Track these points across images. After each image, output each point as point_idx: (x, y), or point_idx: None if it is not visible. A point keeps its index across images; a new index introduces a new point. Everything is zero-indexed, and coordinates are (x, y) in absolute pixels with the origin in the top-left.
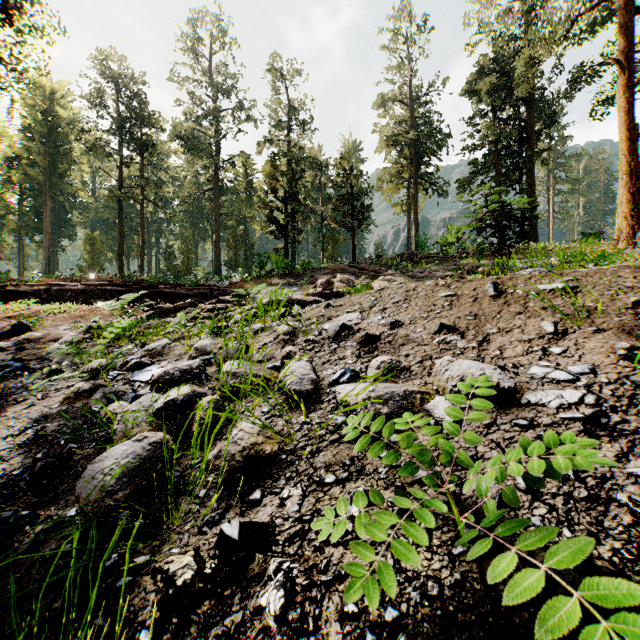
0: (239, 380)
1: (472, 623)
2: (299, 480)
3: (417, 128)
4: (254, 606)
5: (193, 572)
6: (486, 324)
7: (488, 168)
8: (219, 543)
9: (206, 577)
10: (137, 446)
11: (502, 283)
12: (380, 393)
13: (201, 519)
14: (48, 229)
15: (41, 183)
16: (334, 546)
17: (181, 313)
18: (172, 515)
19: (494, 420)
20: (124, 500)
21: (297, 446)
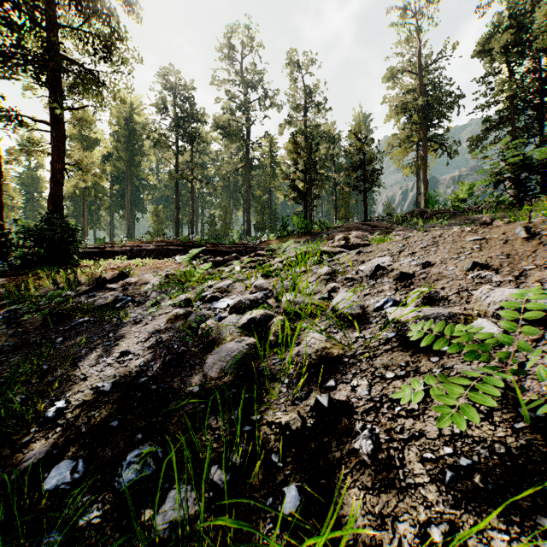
0: (297, 307)
1: (541, 472)
2: (364, 375)
3: (426, 94)
4: (349, 449)
5: (300, 423)
6: (520, 262)
7: (503, 124)
8: (315, 407)
9: (309, 428)
10: (239, 345)
11: (533, 226)
12: (427, 313)
13: (292, 396)
14: (128, 206)
15: (124, 172)
16: (404, 418)
17: (236, 262)
18: (268, 393)
19: (541, 336)
20: (230, 383)
21: (356, 353)
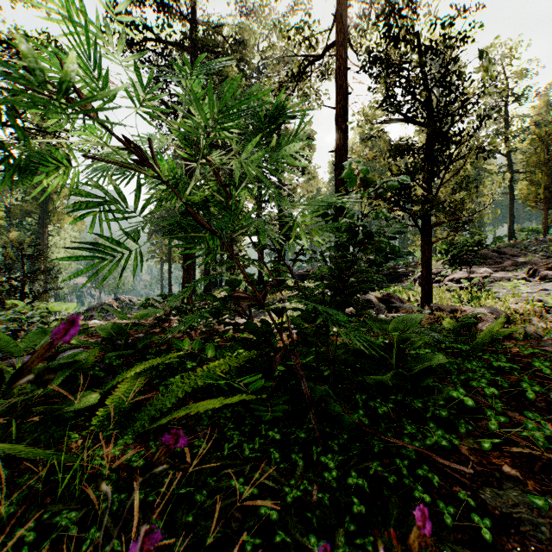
0: None
1: None
2: None
3: None
4: None
5: None
6: None
7: None
8: None
9: None
10: None
11: None
12: None
13: None
14: None
15: None
16: None
17: None
18: None
19: None
20: None
21: None
